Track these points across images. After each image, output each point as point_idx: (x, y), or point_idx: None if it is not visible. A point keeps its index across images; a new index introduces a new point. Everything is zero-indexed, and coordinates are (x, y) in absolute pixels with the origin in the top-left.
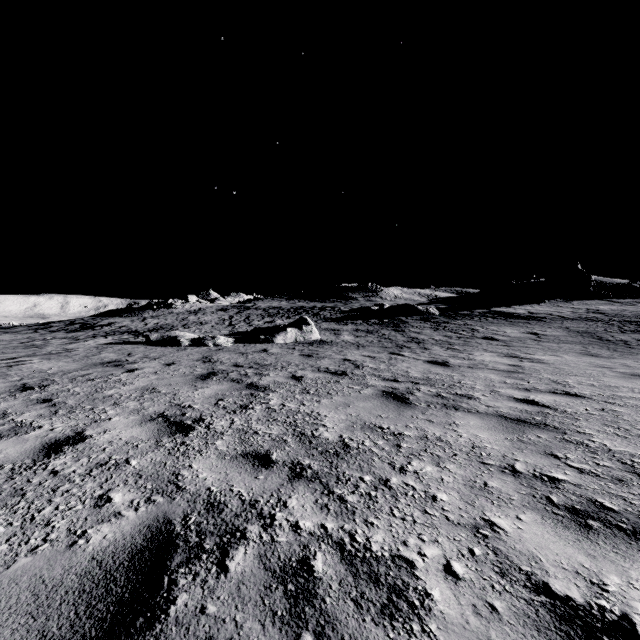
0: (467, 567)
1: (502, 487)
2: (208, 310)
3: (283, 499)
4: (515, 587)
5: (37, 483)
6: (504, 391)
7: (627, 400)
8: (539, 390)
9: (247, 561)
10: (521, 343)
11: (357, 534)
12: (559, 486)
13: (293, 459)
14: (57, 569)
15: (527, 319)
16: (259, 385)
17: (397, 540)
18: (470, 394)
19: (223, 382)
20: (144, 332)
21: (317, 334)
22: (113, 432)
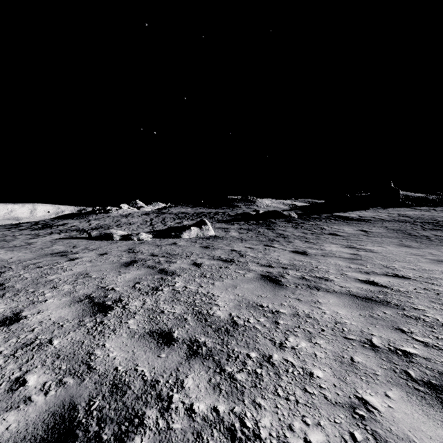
0: None
1: (366, 362)
2: (135, 214)
3: (180, 379)
4: None
5: None
6: (350, 274)
7: (441, 281)
8: (376, 273)
9: None
10: (356, 238)
11: (246, 418)
12: (412, 360)
13: (191, 337)
14: None
15: (358, 221)
16: (168, 270)
17: (283, 424)
18: (326, 277)
19: (141, 268)
20: (88, 230)
21: (212, 231)
22: (45, 313)
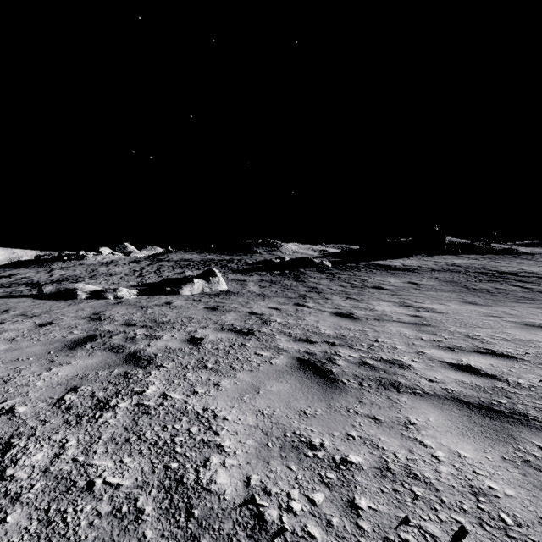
0: None
1: None
2: (120, 262)
3: None
4: None
5: None
6: (430, 352)
7: None
8: (463, 349)
9: None
10: (407, 292)
11: None
12: None
13: None
14: None
15: (403, 270)
16: (143, 356)
17: None
18: (398, 359)
19: (96, 352)
20: (45, 284)
21: (224, 285)
22: None
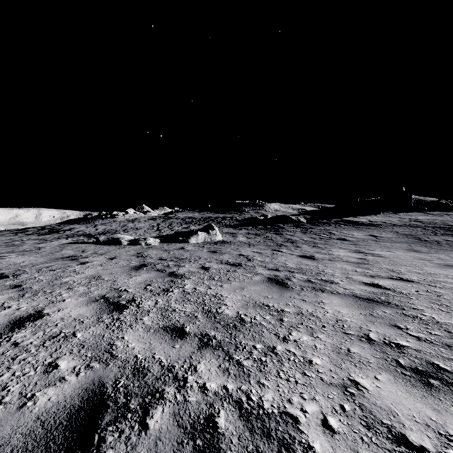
0: (340, 421)
1: (361, 352)
2: (142, 219)
3: (194, 364)
4: (380, 439)
5: (0, 353)
6: (356, 277)
7: (444, 284)
8: (381, 276)
9: (164, 419)
10: (365, 242)
11: (252, 394)
12: (404, 351)
13: (202, 331)
14: (6, 429)
15: (368, 226)
16: (177, 274)
17: (283, 398)
18: (331, 280)
19: (151, 271)
20: (95, 235)
21: (220, 236)
22: (65, 311)
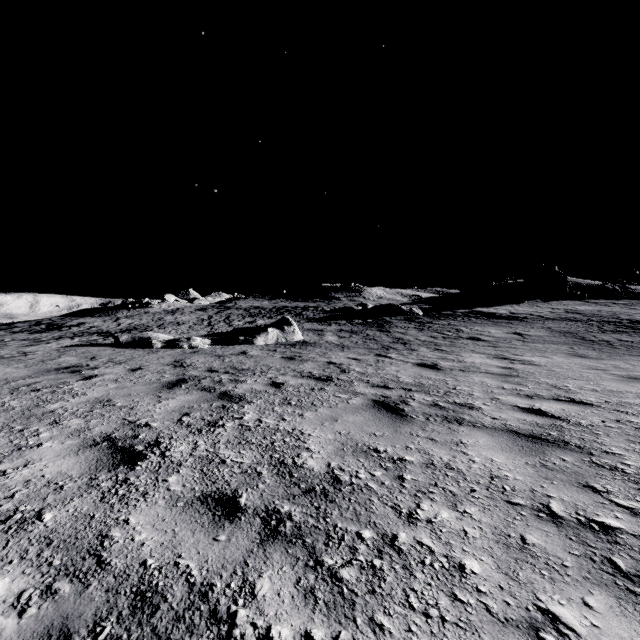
0: None
1: (546, 544)
2: (186, 310)
3: (250, 580)
4: None
5: None
6: (505, 399)
7: (638, 408)
8: (542, 397)
9: None
10: (507, 344)
11: None
12: (617, 539)
13: (268, 504)
14: None
15: (509, 319)
16: (233, 394)
17: None
18: (470, 403)
19: (192, 391)
20: (115, 333)
21: (300, 335)
22: (36, 465)
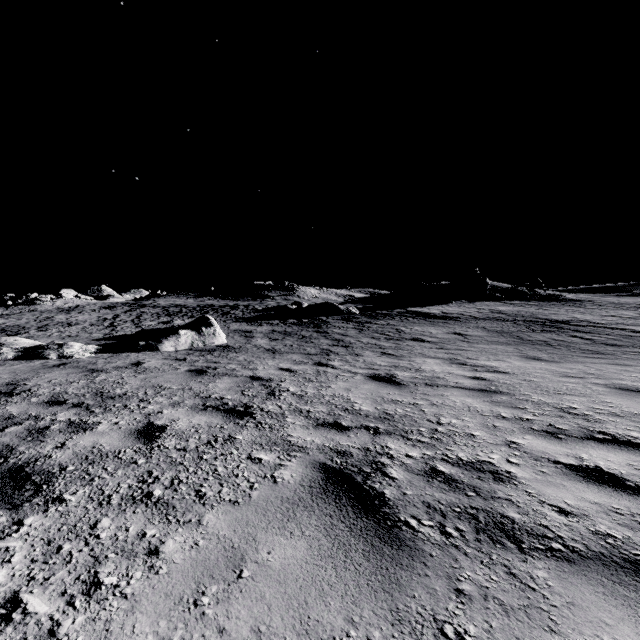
0: None
1: None
2: (88, 307)
3: None
4: None
5: None
6: (527, 443)
7: None
8: (570, 434)
9: None
10: (454, 345)
11: None
12: None
13: None
14: None
15: (444, 319)
16: (35, 472)
17: None
18: (485, 460)
19: None
20: None
21: (222, 337)
22: None
